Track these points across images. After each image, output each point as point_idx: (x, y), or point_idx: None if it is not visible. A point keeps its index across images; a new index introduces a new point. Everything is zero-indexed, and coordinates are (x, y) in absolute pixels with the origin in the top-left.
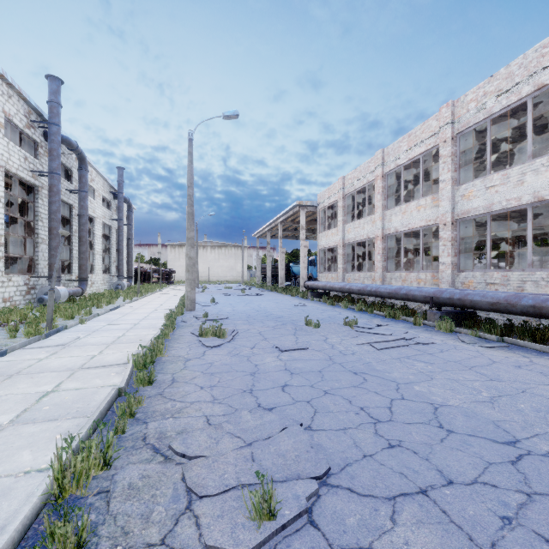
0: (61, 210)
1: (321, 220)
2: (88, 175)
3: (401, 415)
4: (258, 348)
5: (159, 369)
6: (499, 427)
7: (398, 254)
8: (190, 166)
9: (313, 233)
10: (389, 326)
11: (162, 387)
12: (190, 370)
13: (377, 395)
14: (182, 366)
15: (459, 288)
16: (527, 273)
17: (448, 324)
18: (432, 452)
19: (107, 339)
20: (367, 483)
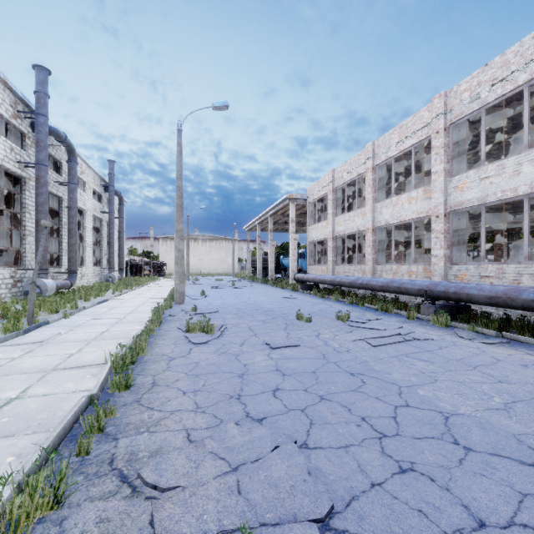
0: (50, 202)
1: (311, 213)
2: (78, 167)
3: (409, 427)
4: (248, 345)
5: (139, 370)
6: (523, 443)
7: (387, 247)
8: (179, 157)
9: (303, 226)
10: (382, 320)
11: (140, 392)
12: (173, 371)
13: (379, 402)
14: (165, 366)
15: (452, 281)
16: (524, 265)
17: (443, 318)
18: (452, 479)
19: (89, 335)
20: (380, 527)
